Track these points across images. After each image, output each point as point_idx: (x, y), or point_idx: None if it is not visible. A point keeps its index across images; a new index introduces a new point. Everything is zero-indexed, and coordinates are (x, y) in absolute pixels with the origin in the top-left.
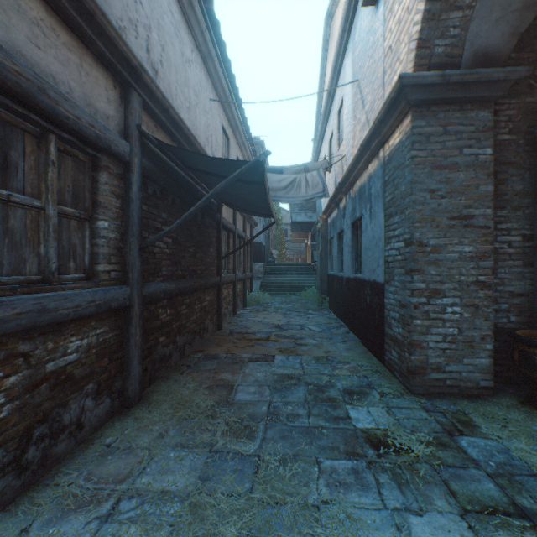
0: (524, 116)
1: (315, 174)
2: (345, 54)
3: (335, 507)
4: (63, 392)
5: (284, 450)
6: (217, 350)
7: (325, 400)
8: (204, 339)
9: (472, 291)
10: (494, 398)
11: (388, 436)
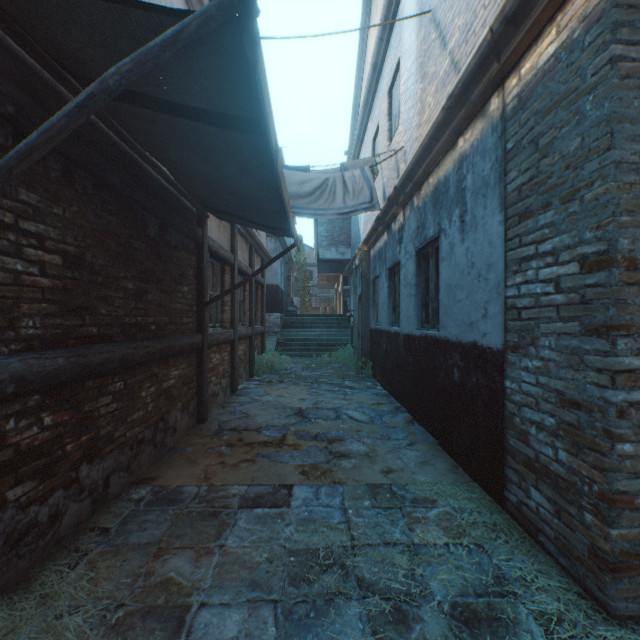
0: None
1: (357, 173)
2: None
3: None
4: None
5: None
6: (184, 475)
7: None
8: (166, 448)
9: None
10: None
11: None
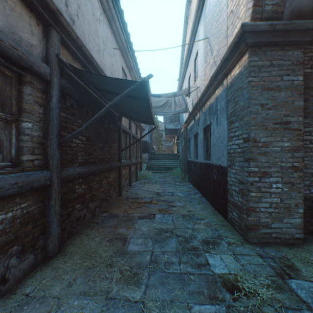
0: None
1: (180, 97)
2: (199, 23)
3: None
4: None
5: (162, 296)
6: (117, 210)
7: (191, 249)
8: (109, 203)
9: (289, 173)
10: (304, 245)
11: (238, 281)
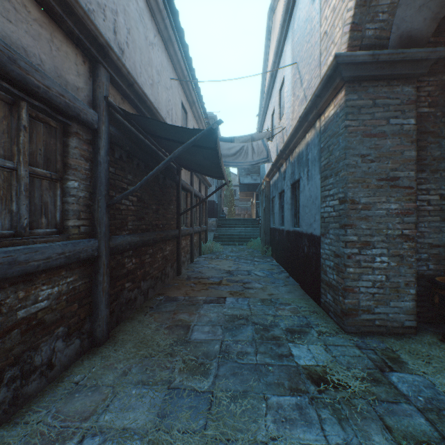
0: (441, 91)
1: (260, 142)
2: (285, 41)
3: (282, 443)
4: (34, 336)
5: (234, 387)
6: (176, 293)
7: (271, 339)
8: (165, 283)
9: (398, 243)
10: (417, 336)
11: (327, 373)
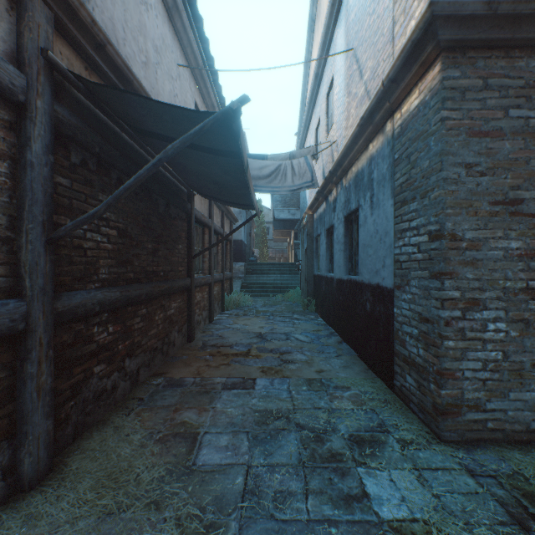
0: None
1: (302, 160)
2: (336, 25)
3: None
4: None
5: None
6: (184, 372)
7: (328, 459)
8: (169, 356)
9: (521, 301)
10: None
11: None
